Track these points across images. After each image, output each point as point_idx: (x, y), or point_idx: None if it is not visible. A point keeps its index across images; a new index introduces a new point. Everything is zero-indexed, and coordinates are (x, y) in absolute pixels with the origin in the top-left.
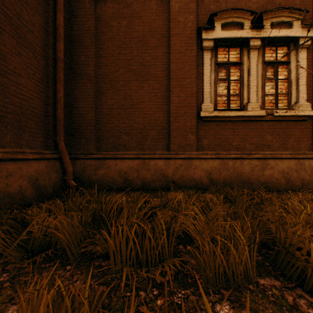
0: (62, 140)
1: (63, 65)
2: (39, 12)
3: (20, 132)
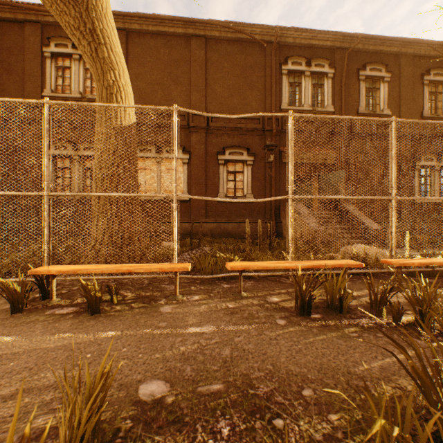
0: None
1: None
2: None
3: None
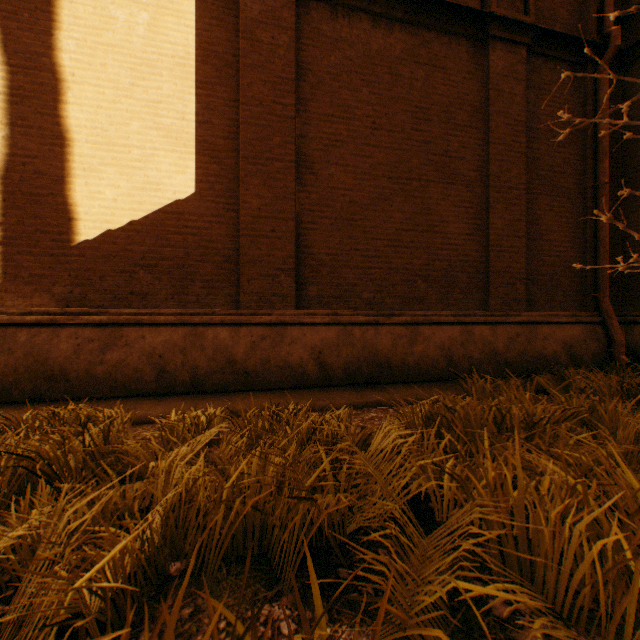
0: (605, 297)
1: (608, 185)
2: (572, 141)
3: (551, 293)
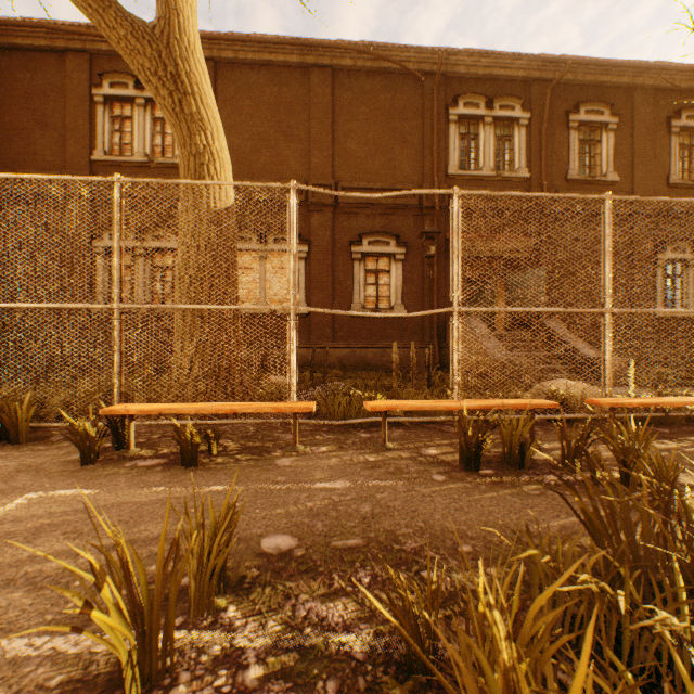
0: None
1: None
2: None
3: None
